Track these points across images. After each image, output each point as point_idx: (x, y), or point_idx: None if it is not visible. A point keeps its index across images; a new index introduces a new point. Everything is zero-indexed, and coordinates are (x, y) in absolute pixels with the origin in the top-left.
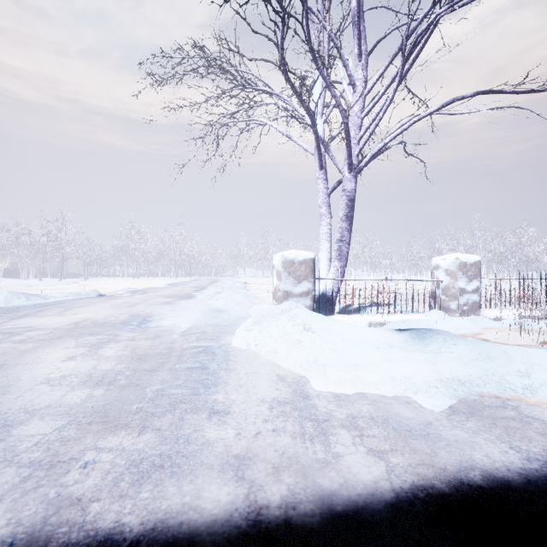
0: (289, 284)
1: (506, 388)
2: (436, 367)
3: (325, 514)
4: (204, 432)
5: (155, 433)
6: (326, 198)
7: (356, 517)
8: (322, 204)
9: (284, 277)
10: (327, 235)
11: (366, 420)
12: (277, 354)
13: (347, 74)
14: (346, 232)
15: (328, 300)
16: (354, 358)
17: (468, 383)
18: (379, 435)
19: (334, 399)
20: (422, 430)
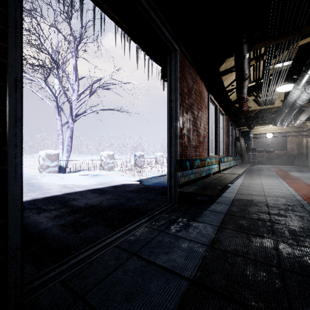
0: (49, 162)
1: (108, 181)
2: (95, 179)
3: (75, 192)
4: (49, 191)
5: (38, 192)
6: (61, 128)
7: (80, 191)
8: (59, 130)
9: (46, 160)
10: (62, 143)
11: (80, 187)
12: (54, 181)
13: (71, 86)
14: (70, 143)
15: (63, 168)
16: (76, 180)
17: (101, 181)
18: (83, 187)
19: (73, 186)
20: (90, 186)
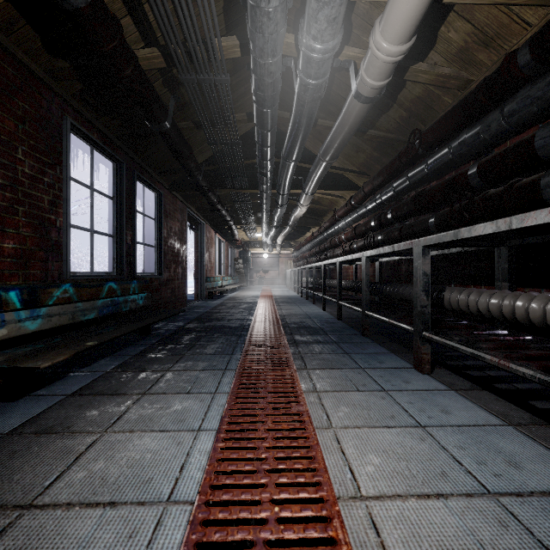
0: None
1: None
2: None
3: None
4: None
5: None
6: None
7: None
8: None
9: None
10: None
11: None
12: None
13: None
14: None
15: None
16: None
17: None
18: None
19: None
20: None
